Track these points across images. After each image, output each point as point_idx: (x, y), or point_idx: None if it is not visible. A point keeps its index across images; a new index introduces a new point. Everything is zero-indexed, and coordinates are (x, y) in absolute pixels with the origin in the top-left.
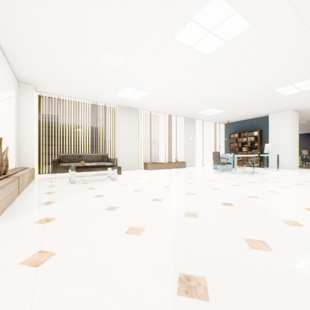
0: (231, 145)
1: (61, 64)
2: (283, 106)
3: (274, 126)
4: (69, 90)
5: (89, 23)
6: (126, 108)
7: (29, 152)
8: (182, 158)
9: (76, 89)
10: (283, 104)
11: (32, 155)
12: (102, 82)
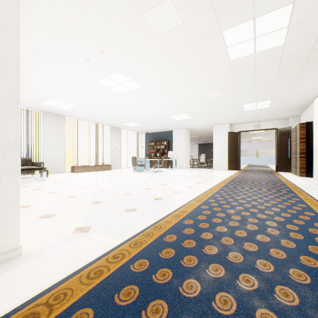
0: (149, 151)
1: None
2: (179, 126)
3: (176, 138)
4: None
5: (30, 62)
6: (52, 114)
7: None
8: (109, 161)
9: None
10: (178, 125)
11: None
12: (29, 93)
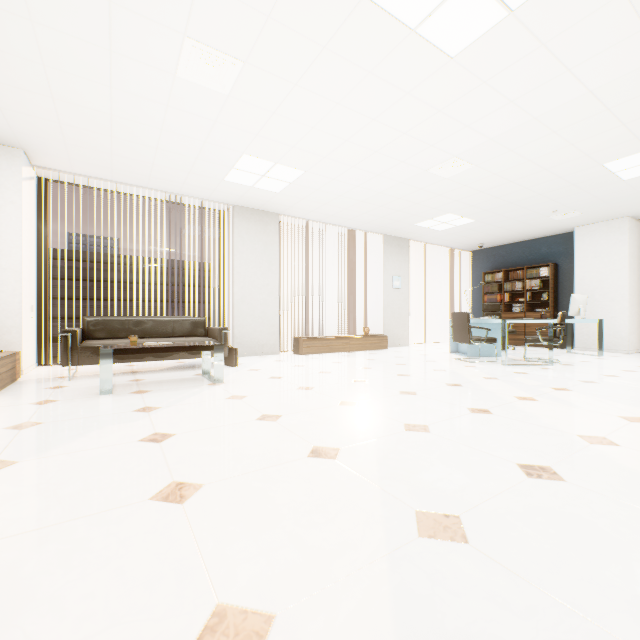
0: (487, 297)
1: (74, 86)
2: (611, 209)
3: (589, 254)
4: (111, 163)
5: None
6: (252, 211)
7: (8, 313)
8: (380, 326)
9: (127, 161)
10: (613, 204)
11: (17, 321)
12: (188, 141)
